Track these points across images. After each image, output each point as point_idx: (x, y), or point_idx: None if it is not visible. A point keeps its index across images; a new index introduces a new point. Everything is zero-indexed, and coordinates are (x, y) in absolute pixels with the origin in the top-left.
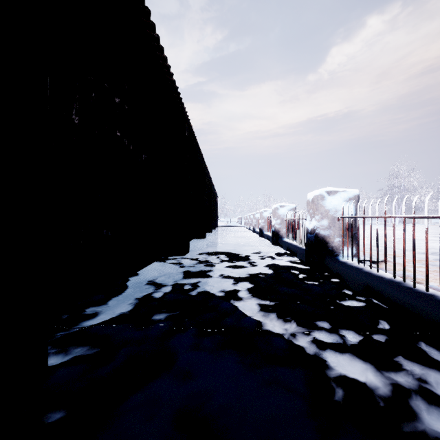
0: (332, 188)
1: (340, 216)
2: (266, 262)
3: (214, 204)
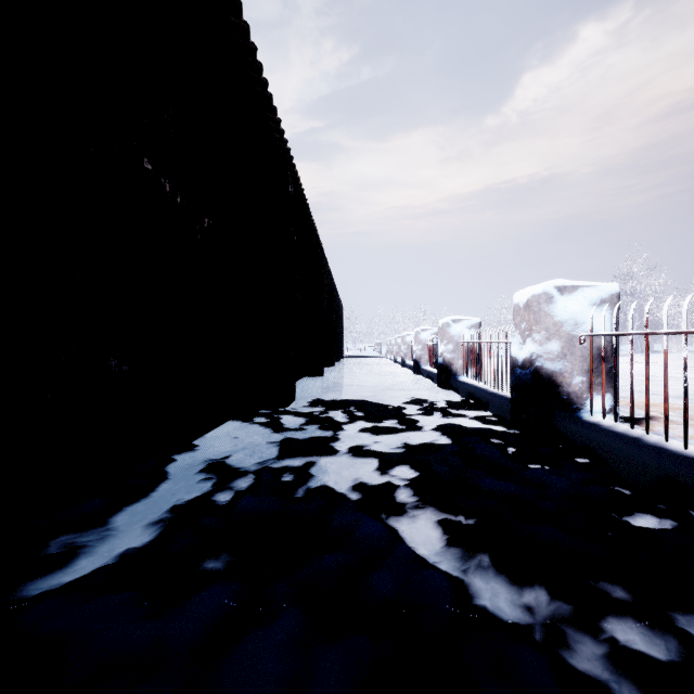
0: (567, 281)
1: (586, 335)
2: (435, 420)
3: (337, 320)
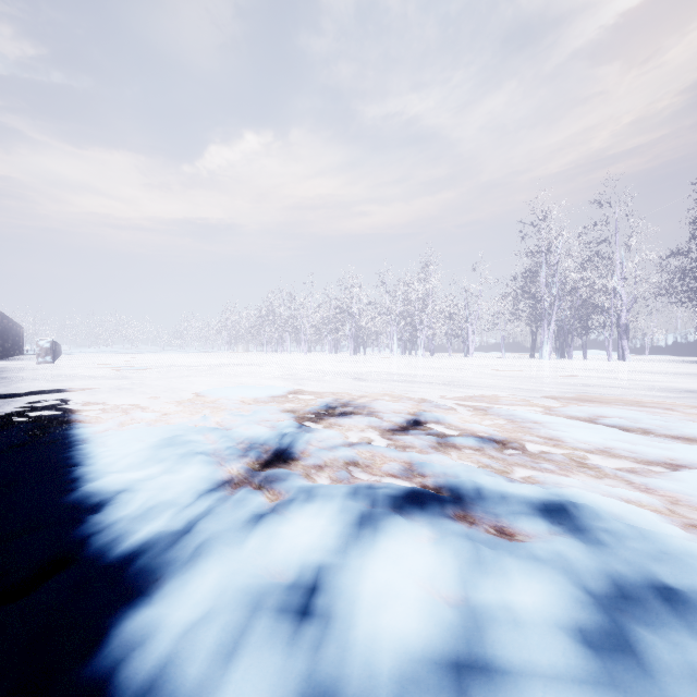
0: None
1: None
2: None
3: (19, 336)
